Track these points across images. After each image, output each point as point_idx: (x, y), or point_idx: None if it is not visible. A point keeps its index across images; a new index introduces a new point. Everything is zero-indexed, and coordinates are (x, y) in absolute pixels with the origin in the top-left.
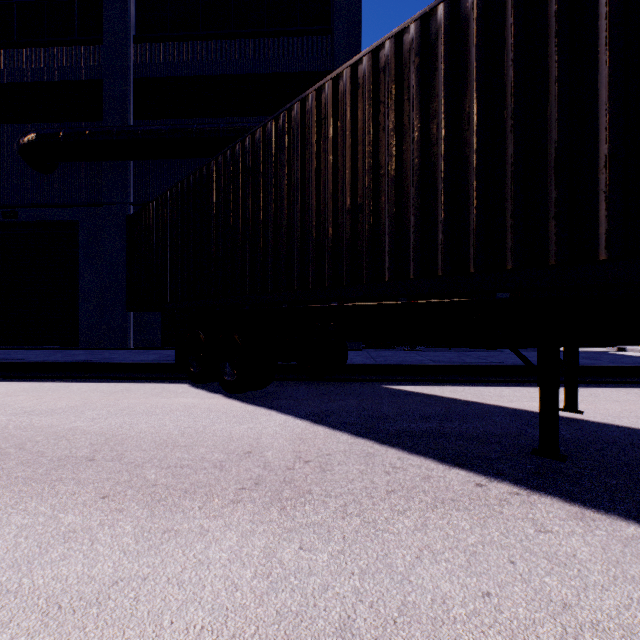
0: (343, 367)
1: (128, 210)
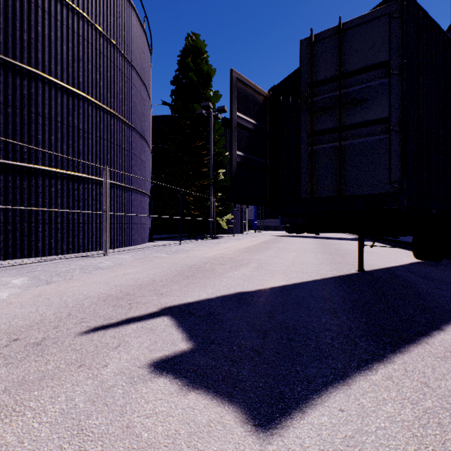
0: None
1: None
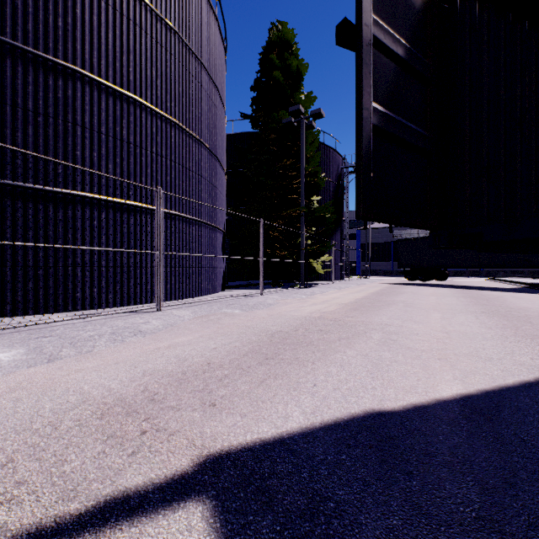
0: None
1: None
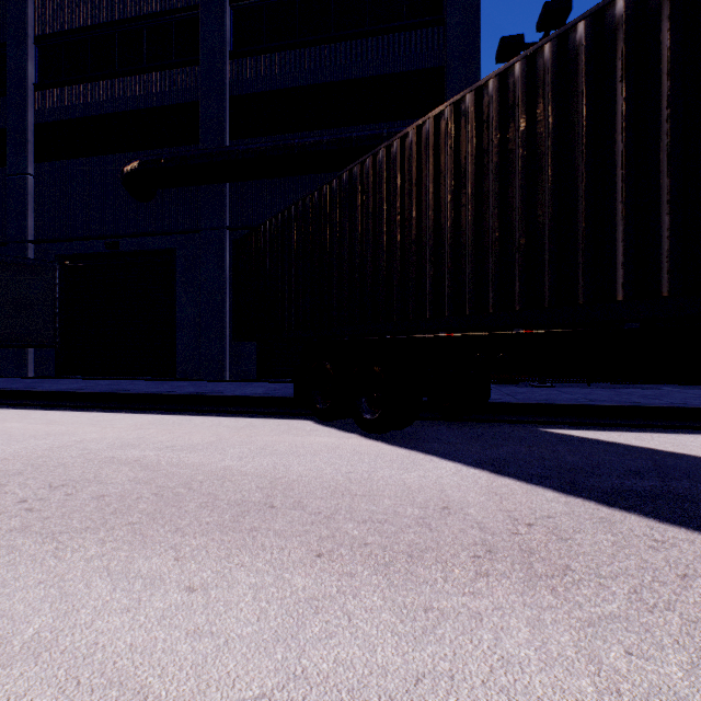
0: (485, 405)
1: (224, 235)
